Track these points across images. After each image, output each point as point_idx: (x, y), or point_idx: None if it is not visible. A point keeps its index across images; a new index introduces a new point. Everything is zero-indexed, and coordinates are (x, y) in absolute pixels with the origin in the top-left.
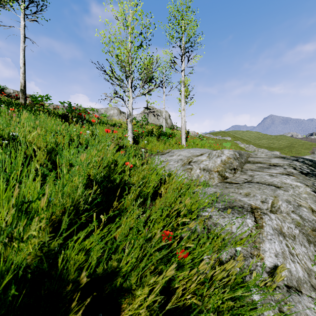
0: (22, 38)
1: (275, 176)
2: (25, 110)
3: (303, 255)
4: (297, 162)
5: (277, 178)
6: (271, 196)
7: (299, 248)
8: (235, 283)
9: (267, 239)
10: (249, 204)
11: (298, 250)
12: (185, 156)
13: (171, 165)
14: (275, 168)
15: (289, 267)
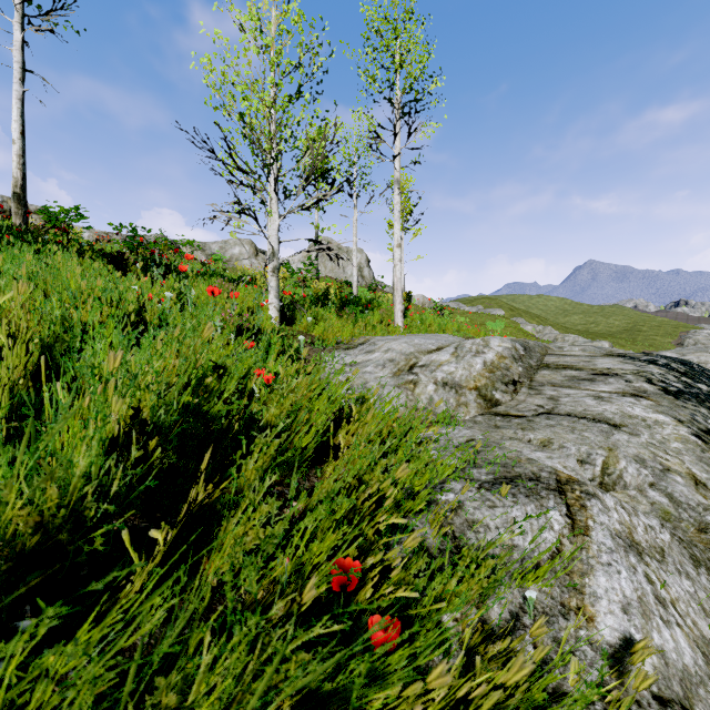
0: (17, 72)
1: (607, 398)
2: (19, 242)
3: (687, 602)
4: (655, 367)
5: (612, 405)
6: (601, 447)
7: (676, 583)
8: (528, 703)
9: (601, 564)
10: (552, 471)
11: (676, 587)
12: (401, 353)
13: (367, 373)
14: (607, 379)
15: (659, 641)
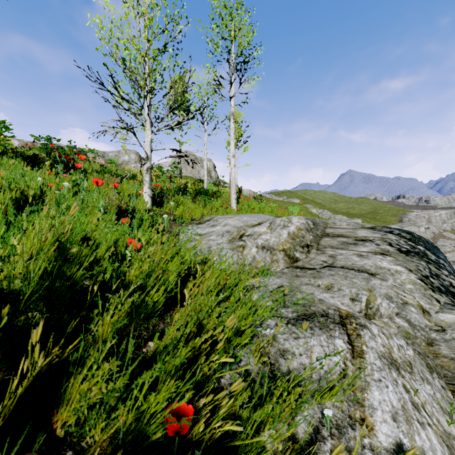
0: None
1: (365, 256)
2: None
3: (431, 403)
4: (393, 235)
5: (369, 260)
6: (364, 289)
7: (422, 389)
8: None
9: (374, 381)
10: (336, 308)
11: (422, 392)
12: (234, 227)
13: (211, 240)
14: (364, 243)
15: (420, 442)
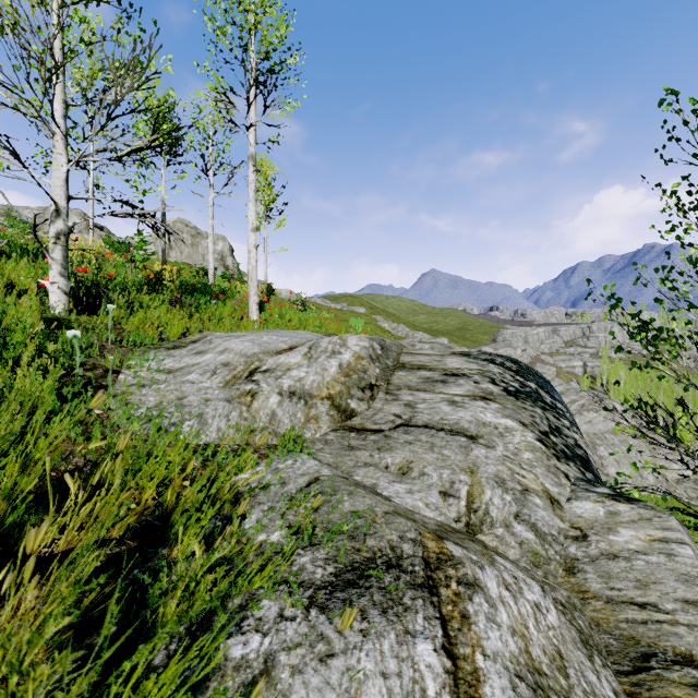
0: None
1: (460, 403)
2: None
3: None
4: (495, 366)
5: (466, 412)
6: (463, 469)
7: None
8: None
9: None
10: (417, 537)
11: None
12: (241, 355)
13: (188, 383)
14: (458, 381)
15: None
